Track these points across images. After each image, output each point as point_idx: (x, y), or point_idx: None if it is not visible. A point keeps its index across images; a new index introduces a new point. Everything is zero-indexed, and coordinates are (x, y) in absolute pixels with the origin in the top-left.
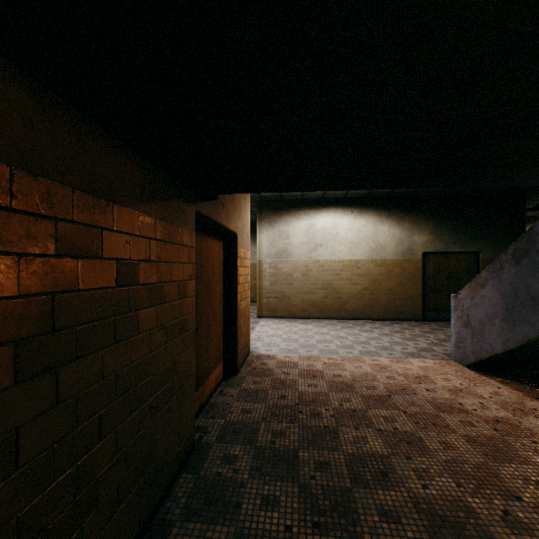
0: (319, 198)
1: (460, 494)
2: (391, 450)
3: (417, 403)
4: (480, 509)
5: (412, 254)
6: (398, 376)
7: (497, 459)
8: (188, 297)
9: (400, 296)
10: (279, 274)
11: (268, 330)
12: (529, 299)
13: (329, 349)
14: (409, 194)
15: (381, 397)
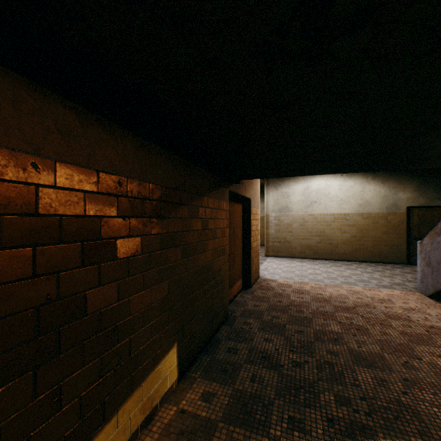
0: None
1: (380, 352)
2: (344, 331)
3: (373, 313)
4: (390, 359)
5: (396, 208)
6: (366, 297)
7: (417, 343)
8: (225, 236)
9: (385, 243)
10: (281, 225)
11: (272, 265)
12: None
13: (317, 278)
14: None
15: (347, 307)
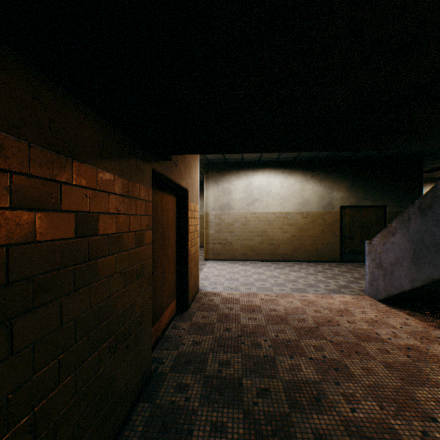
0: (256, 161)
1: (383, 417)
2: (322, 377)
3: (341, 334)
4: (402, 431)
5: (331, 208)
6: (324, 309)
7: (412, 383)
8: (145, 245)
9: (322, 242)
10: (222, 224)
11: (213, 271)
12: (433, 245)
13: (265, 286)
14: (329, 158)
15: (310, 329)
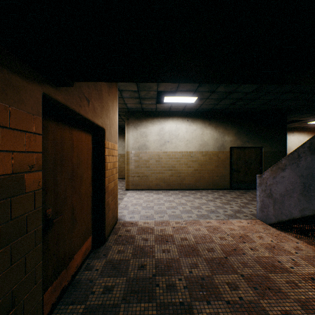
0: (167, 111)
1: None
2: None
3: (248, 264)
4: None
5: (224, 148)
6: (227, 236)
7: None
8: (25, 193)
9: (217, 174)
10: (140, 161)
11: (132, 200)
12: None
13: (176, 214)
14: (222, 110)
15: (220, 260)
